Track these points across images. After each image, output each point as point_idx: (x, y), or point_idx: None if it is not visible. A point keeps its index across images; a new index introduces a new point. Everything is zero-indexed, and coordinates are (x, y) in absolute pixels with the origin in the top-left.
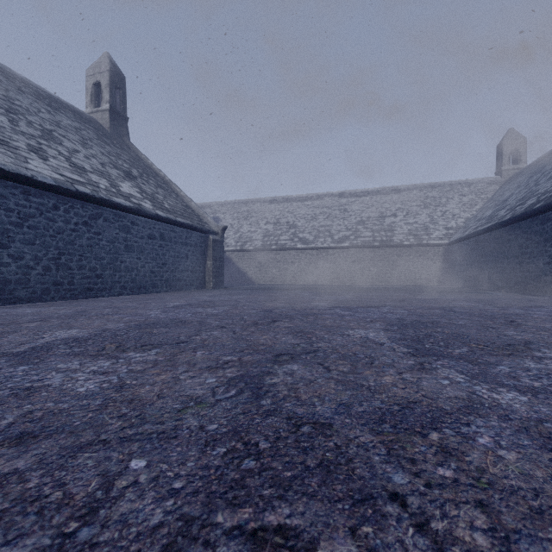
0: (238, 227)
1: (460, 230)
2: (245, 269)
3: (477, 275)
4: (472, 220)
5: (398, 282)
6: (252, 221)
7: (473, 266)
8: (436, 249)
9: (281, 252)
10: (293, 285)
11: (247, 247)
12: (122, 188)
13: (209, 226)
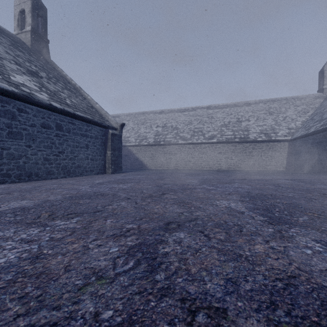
0: (137, 129)
1: (300, 129)
2: (142, 158)
3: (326, 163)
4: (309, 122)
5: (253, 168)
6: (147, 125)
7: (320, 156)
8: (282, 143)
9: (167, 146)
10: (177, 170)
11: (143, 143)
12: (15, 78)
13: (109, 123)
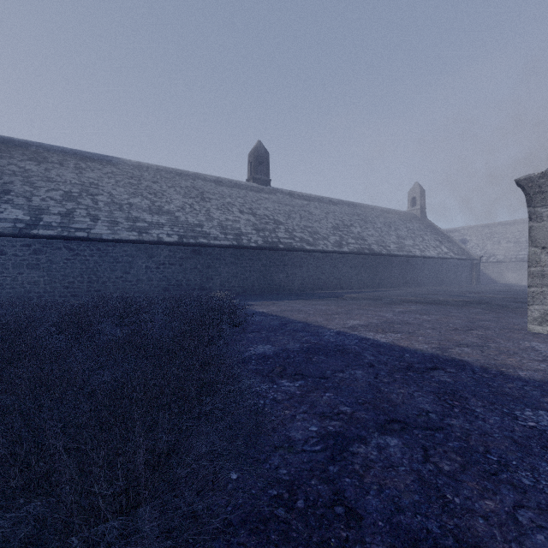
0: (482, 246)
1: None
2: (489, 274)
3: None
4: None
5: None
6: (494, 241)
7: None
8: None
9: (519, 263)
10: None
11: (491, 260)
12: (443, 250)
13: (472, 256)
